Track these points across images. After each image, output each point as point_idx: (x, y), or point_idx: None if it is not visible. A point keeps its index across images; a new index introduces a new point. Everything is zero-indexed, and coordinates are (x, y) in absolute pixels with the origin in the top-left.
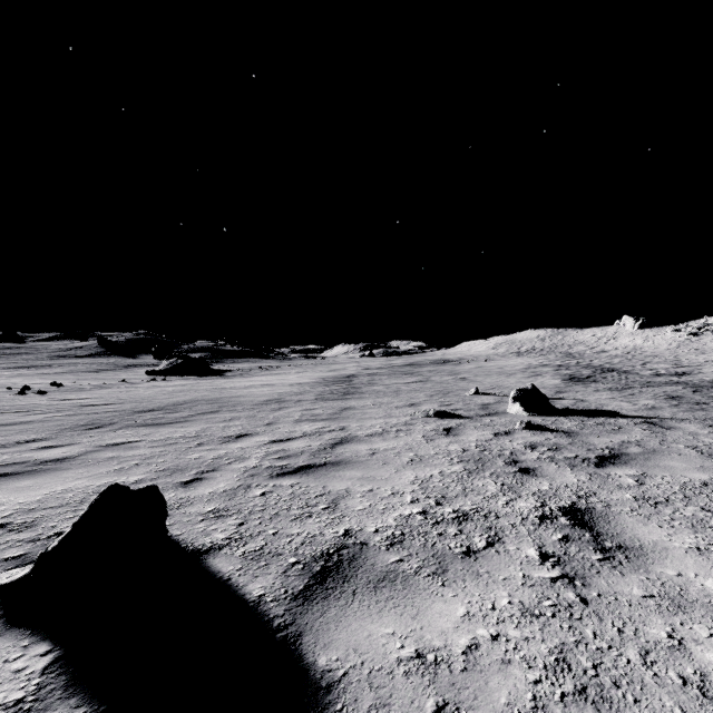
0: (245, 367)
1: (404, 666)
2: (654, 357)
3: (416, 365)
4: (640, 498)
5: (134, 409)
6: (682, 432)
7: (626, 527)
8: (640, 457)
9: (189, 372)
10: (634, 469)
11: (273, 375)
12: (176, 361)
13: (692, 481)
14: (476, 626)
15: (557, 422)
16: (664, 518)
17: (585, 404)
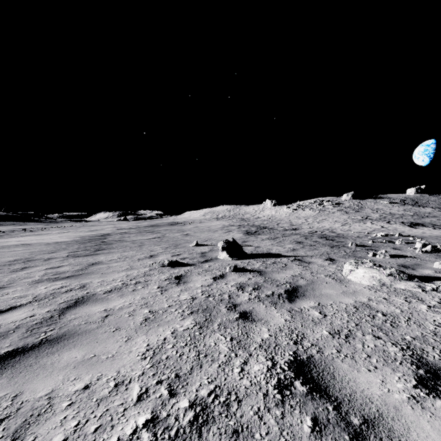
0: (9, 229)
1: None
2: (281, 220)
3: (156, 226)
4: (334, 333)
5: None
6: (317, 265)
7: (350, 380)
8: (308, 288)
9: None
10: (312, 300)
11: (35, 236)
12: None
13: (348, 307)
14: None
15: (250, 264)
16: (363, 356)
17: (261, 249)
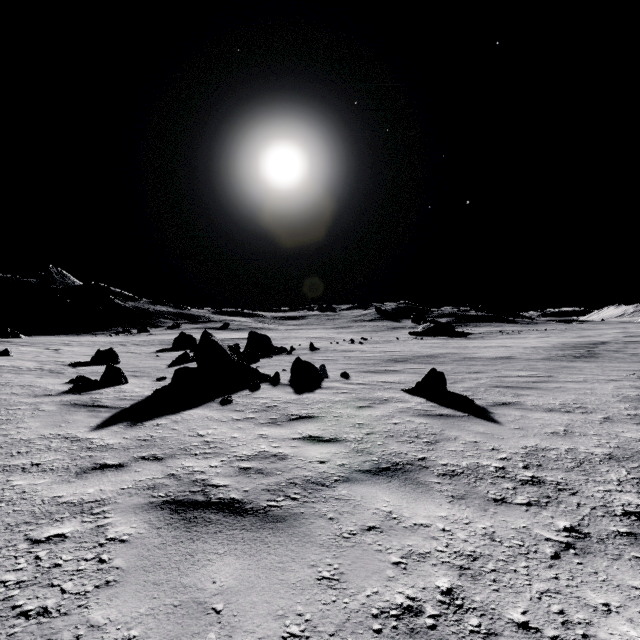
0: (486, 330)
1: (515, 415)
2: None
3: None
4: None
5: (412, 355)
6: None
7: None
8: None
9: (439, 334)
10: None
11: (511, 339)
12: (429, 325)
13: None
14: (546, 417)
15: None
16: None
17: None
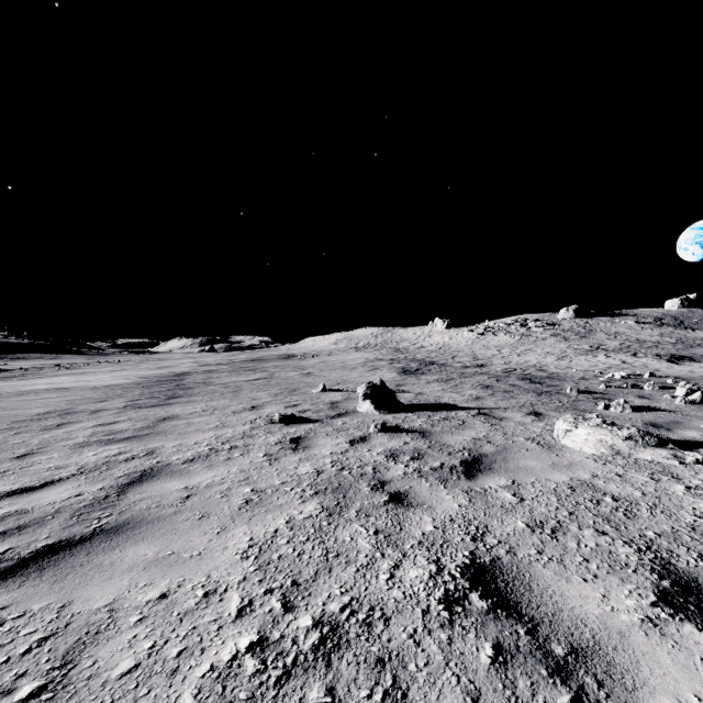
0: (34, 365)
1: None
2: (458, 351)
3: (260, 361)
4: (534, 526)
5: None
6: (513, 423)
7: (554, 593)
8: (498, 458)
9: None
10: (503, 477)
11: (74, 376)
12: None
13: (560, 486)
14: None
15: (408, 420)
16: (578, 560)
17: (425, 397)
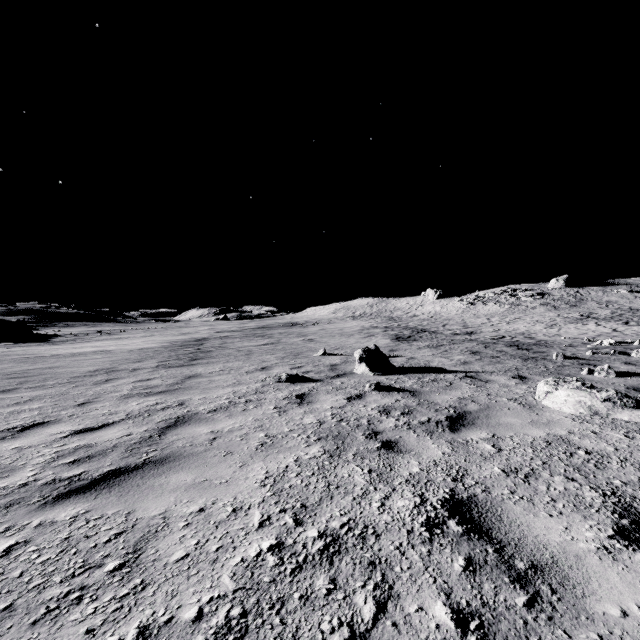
0: (81, 331)
1: None
2: (449, 320)
3: (267, 328)
4: (509, 471)
5: None
6: (498, 385)
7: (521, 524)
8: (481, 415)
9: (1, 338)
10: (484, 431)
11: (113, 340)
12: None
13: (536, 440)
14: None
15: (400, 381)
16: (546, 500)
17: (416, 362)
